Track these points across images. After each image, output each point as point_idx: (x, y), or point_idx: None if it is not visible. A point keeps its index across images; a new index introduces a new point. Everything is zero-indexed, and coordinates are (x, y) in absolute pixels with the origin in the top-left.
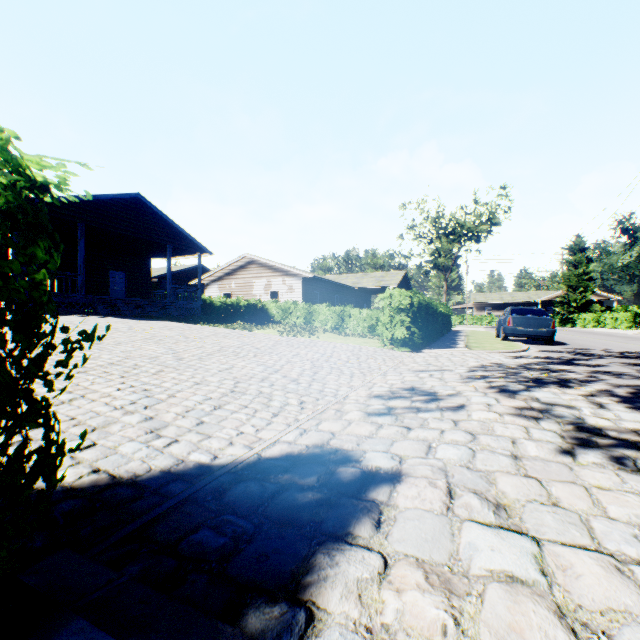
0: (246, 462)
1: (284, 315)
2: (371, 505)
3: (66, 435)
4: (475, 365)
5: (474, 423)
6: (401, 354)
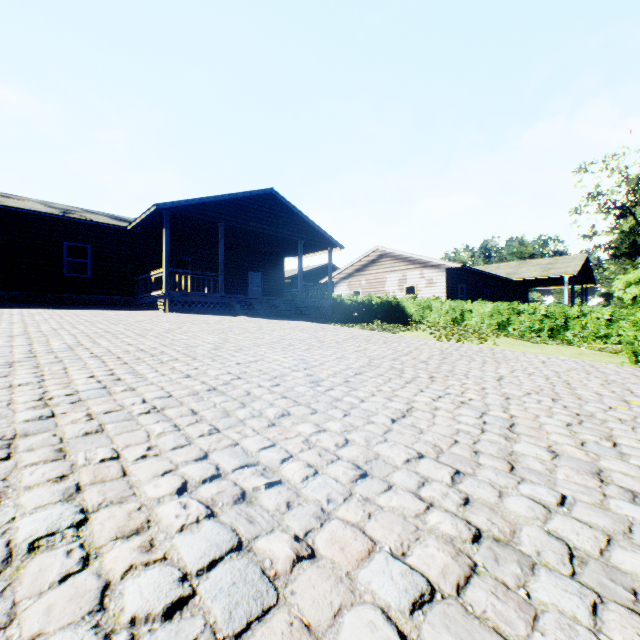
0: None
1: (424, 314)
2: None
3: None
4: None
5: None
6: None
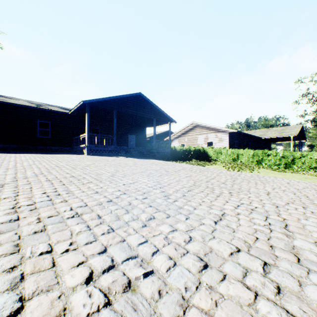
0: None
1: (217, 155)
2: None
3: None
4: None
5: None
6: None
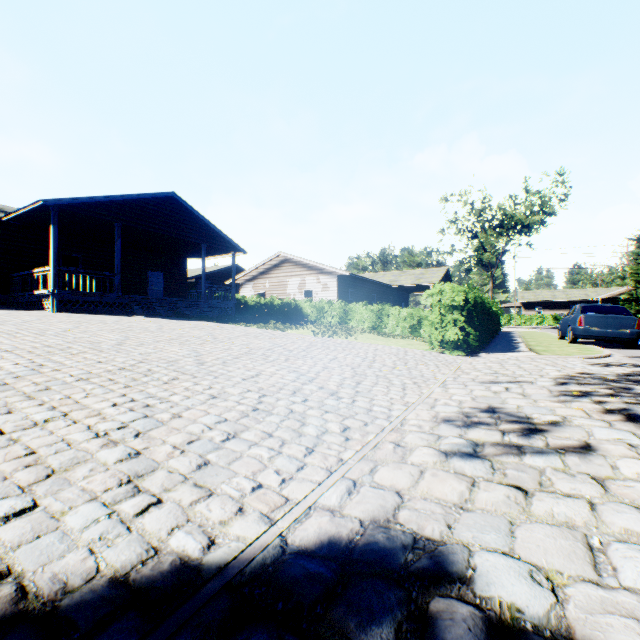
0: (260, 559)
1: (318, 314)
2: None
3: (2, 486)
4: (559, 375)
5: (638, 487)
6: (455, 359)
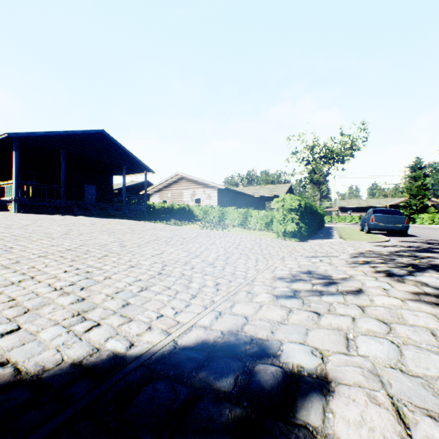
0: (161, 352)
1: (204, 215)
2: (306, 437)
3: None
4: (354, 252)
5: (381, 309)
6: (292, 243)
